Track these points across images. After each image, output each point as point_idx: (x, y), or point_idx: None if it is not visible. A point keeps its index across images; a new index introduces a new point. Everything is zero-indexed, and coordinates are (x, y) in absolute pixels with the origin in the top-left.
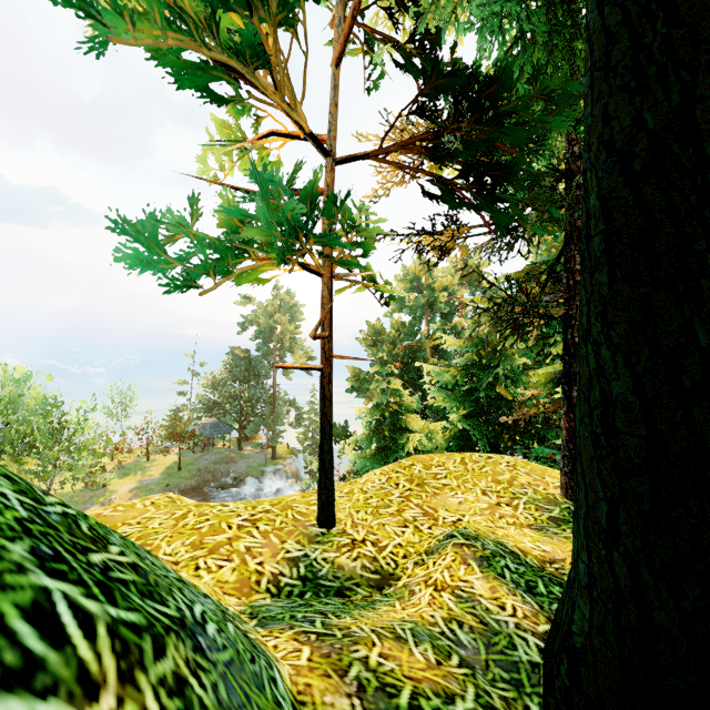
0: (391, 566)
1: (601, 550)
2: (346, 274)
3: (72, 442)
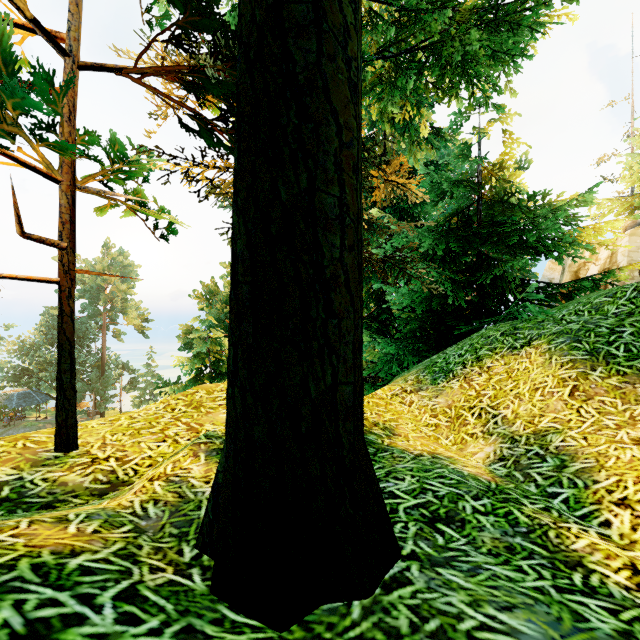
0: (128, 475)
1: (230, 390)
2: (101, 191)
3: None
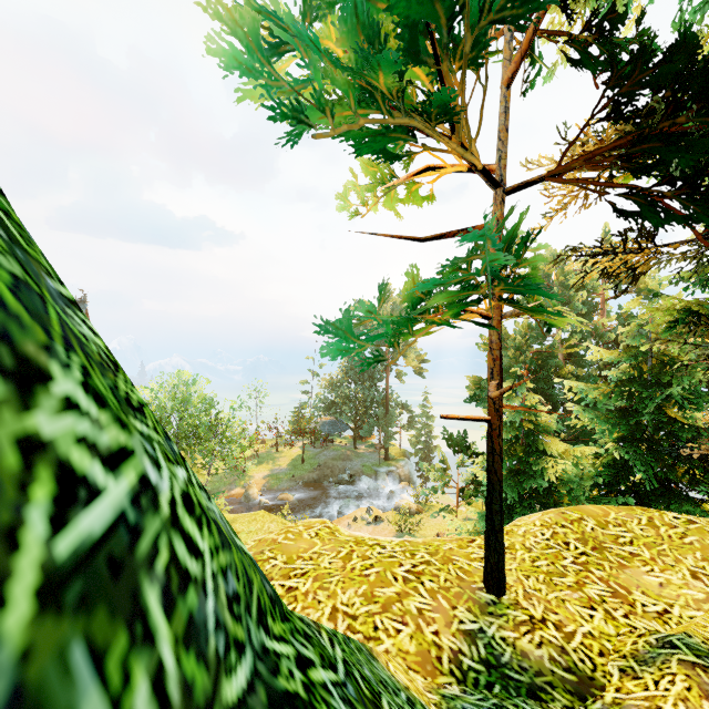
0: (586, 664)
1: None
2: (512, 311)
3: (225, 436)
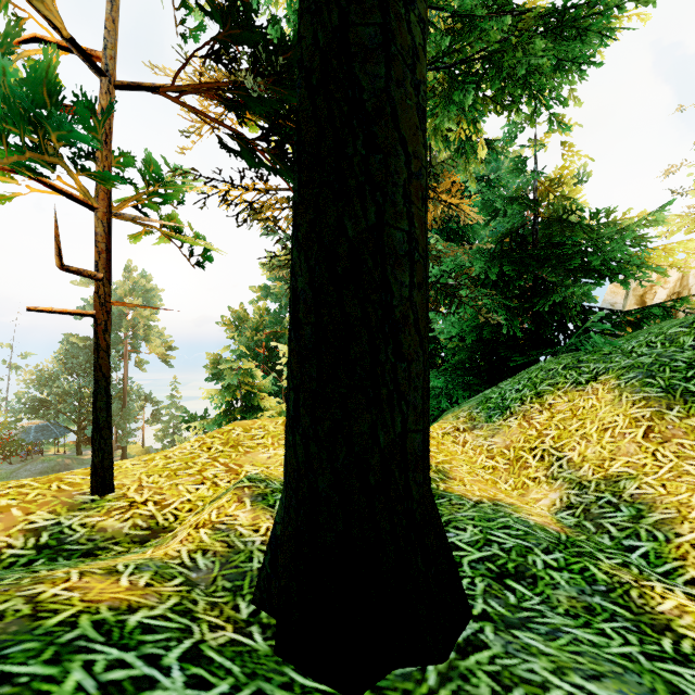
0: (169, 521)
1: (290, 436)
2: (137, 217)
3: None
